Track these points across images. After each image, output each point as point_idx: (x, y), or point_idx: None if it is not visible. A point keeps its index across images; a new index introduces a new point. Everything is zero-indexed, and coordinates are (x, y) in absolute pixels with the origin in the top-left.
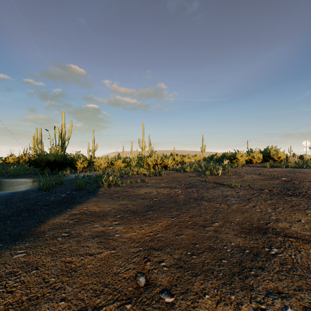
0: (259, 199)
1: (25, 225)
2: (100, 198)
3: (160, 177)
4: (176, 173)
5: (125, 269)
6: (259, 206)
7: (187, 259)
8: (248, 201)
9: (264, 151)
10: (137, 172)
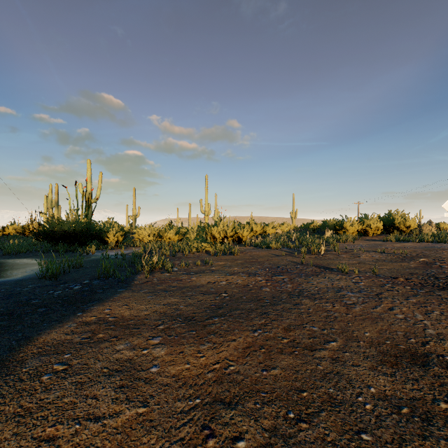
0: (395, 295)
1: None
2: (135, 292)
3: (232, 257)
4: (256, 250)
5: None
6: (400, 308)
7: (289, 430)
8: (378, 299)
9: (385, 217)
10: (197, 249)
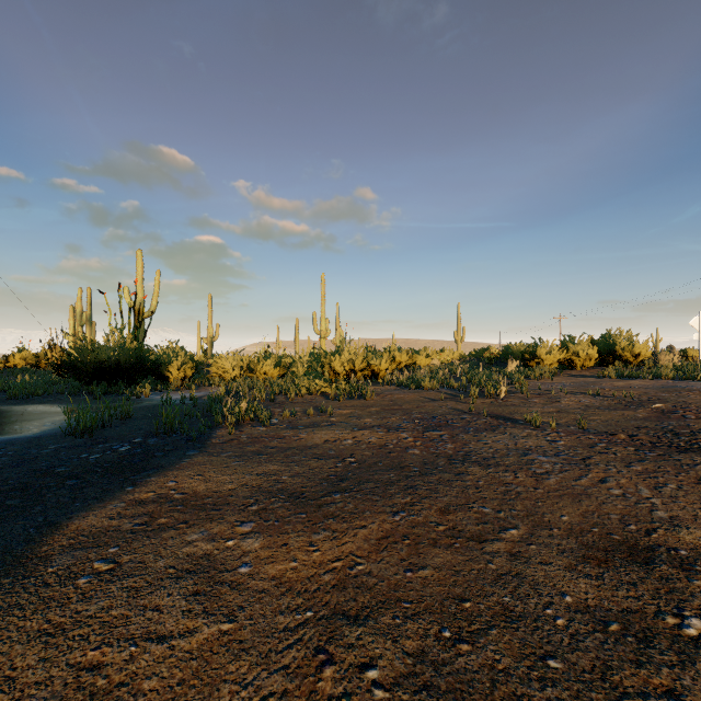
0: (610, 460)
1: (3, 536)
2: (213, 456)
3: (362, 402)
4: (399, 391)
5: (256, 698)
6: (617, 479)
7: (443, 654)
8: (585, 467)
9: (602, 340)
10: (309, 390)
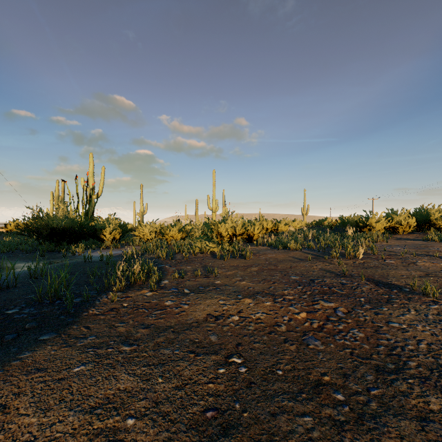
0: None
1: None
2: (64, 347)
3: (243, 261)
4: (271, 251)
5: None
6: None
7: None
8: None
9: (419, 213)
10: (201, 250)
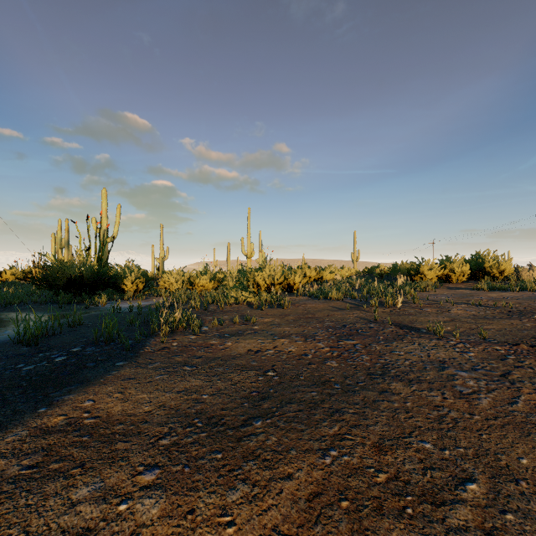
0: (531, 375)
1: None
2: (140, 368)
3: (281, 311)
4: (311, 301)
5: None
6: None
7: None
8: (511, 385)
9: (473, 259)
10: (236, 300)
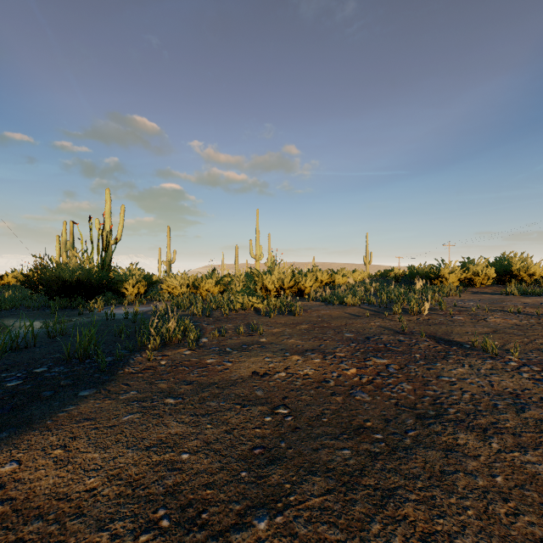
0: None
1: None
2: (108, 401)
3: (292, 318)
4: (325, 307)
5: None
6: None
7: None
8: None
9: (498, 262)
10: (243, 306)
